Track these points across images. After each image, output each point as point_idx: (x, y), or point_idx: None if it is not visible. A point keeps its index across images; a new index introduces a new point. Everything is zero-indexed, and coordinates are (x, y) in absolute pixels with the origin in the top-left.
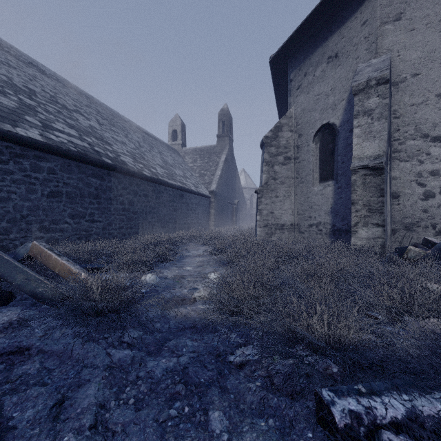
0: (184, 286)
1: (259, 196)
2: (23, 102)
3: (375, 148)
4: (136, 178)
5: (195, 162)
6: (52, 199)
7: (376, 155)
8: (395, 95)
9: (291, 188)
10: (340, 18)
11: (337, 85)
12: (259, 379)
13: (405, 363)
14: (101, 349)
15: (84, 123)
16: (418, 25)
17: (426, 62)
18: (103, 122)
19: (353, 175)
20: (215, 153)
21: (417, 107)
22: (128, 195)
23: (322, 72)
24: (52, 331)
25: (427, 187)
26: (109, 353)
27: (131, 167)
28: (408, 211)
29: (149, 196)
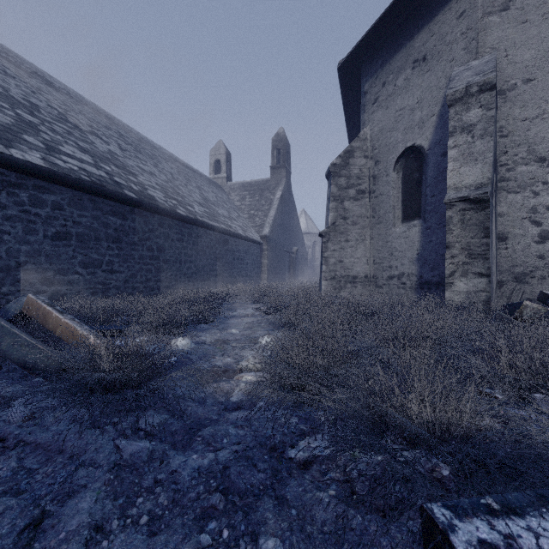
0: (227, 353)
1: (324, 240)
2: (22, 118)
3: (477, 174)
4: (167, 218)
5: (243, 200)
6: (57, 242)
7: (478, 183)
8: (501, 107)
9: (366, 230)
10: (430, 10)
11: (426, 96)
12: (333, 484)
13: (548, 462)
14: (107, 439)
15: (101, 148)
16: (532, 16)
17: (543, 64)
18: (126, 148)
19: (447, 210)
20: (268, 188)
21: (530, 123)
22: (157, 239)
23: (406, 80)
24: (42, 414)
25: (544, 225)
26: (118, 446)
27: (162, 203)
28: (519, 258)
29: (185, 241)
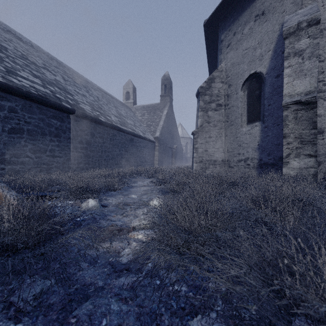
0: (125, 213)
1: (195, 136)
2: None
3: (306, 85)
4: (93, 123)
5: (143, 116)
6: (13, 135)
7: (307, 91)
8: (319, 41)
9: (222, 130)
10: None
11: (264, 38)
12: None
13: None
14: None
15: (50, 77)
16: None
17: None
18: (67, 79)
19: (284, 111)
20: (159, 109)
21: None
22: (86, 136)
23: (250, 29)
24: None
25: None
26: None
27: (89, 113)
28: None
29: (105, 138)
